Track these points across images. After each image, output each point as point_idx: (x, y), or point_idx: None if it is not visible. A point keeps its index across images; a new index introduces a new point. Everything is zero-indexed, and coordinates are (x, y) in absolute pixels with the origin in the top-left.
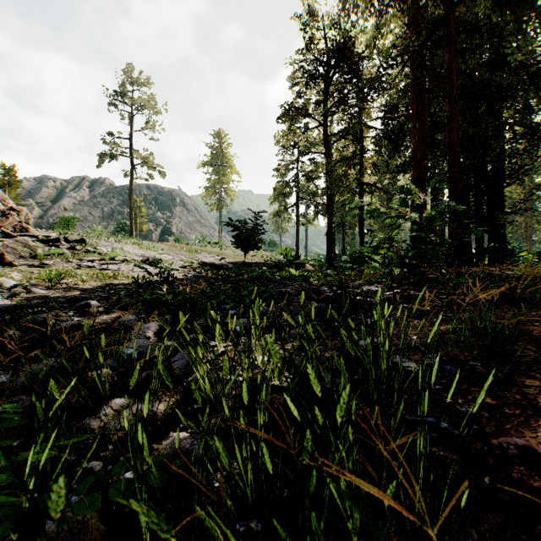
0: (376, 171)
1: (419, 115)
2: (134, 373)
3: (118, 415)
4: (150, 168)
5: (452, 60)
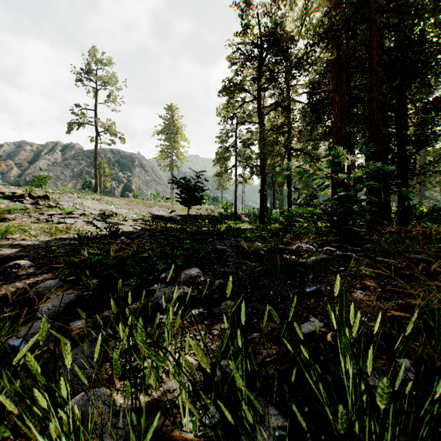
0: (301, 138)
1: (339, 90)
2: None
3: None
4: (112, 135)
5: (372, 37)
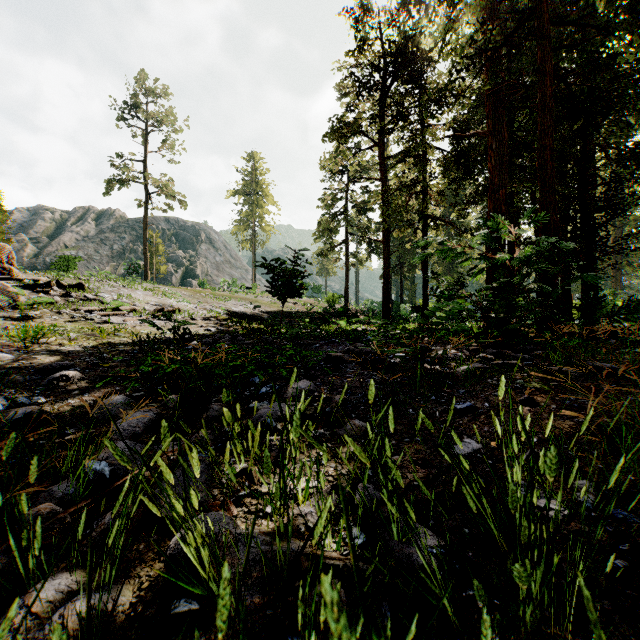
0: (442, 201)
1: (497, 133)
2: (6, 627)
3: (39, 626)
4: (168, 197)
5: (544, 60)
